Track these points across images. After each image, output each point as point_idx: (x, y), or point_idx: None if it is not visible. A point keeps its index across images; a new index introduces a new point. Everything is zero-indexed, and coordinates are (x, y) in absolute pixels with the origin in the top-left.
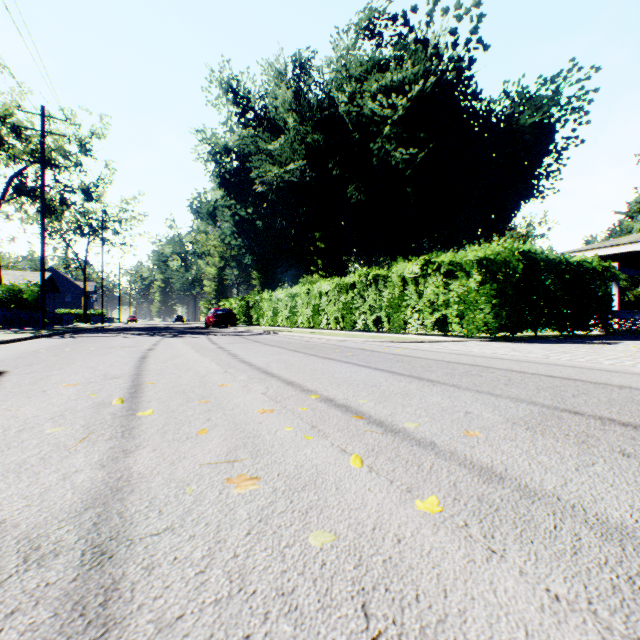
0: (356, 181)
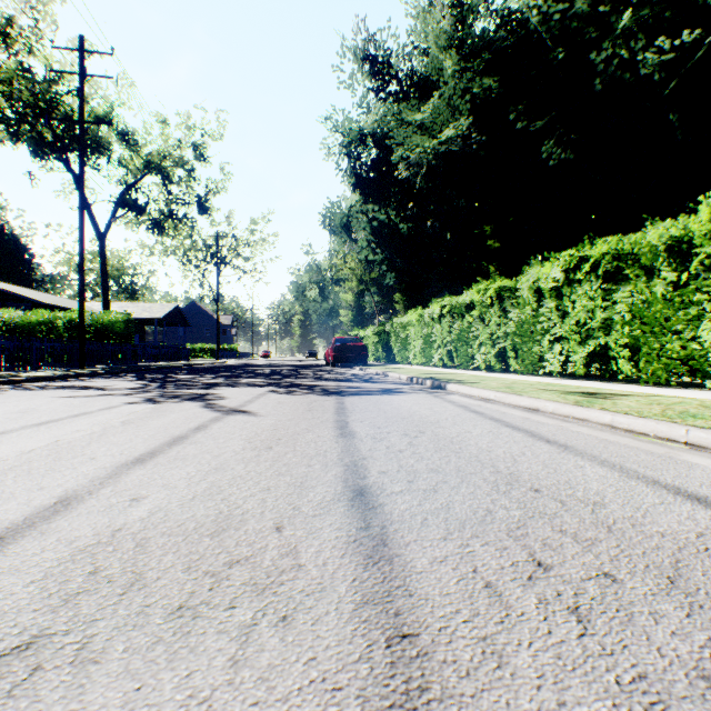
0: (559, 127)
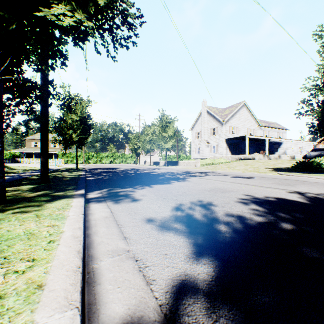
0: None
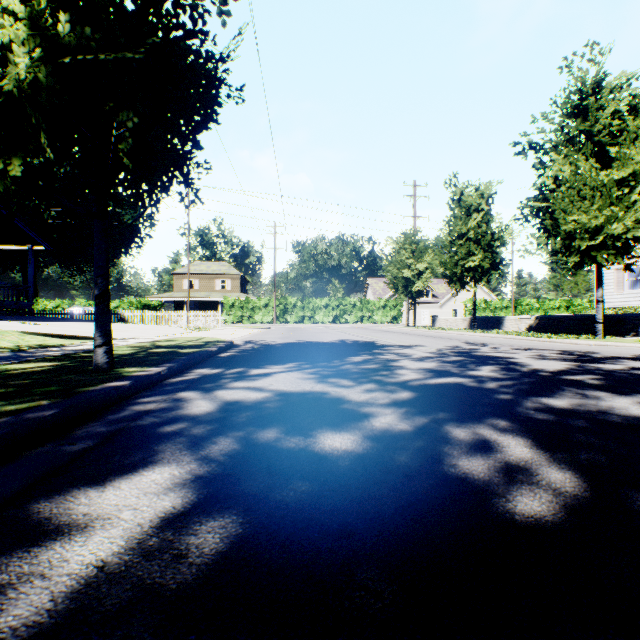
0: None
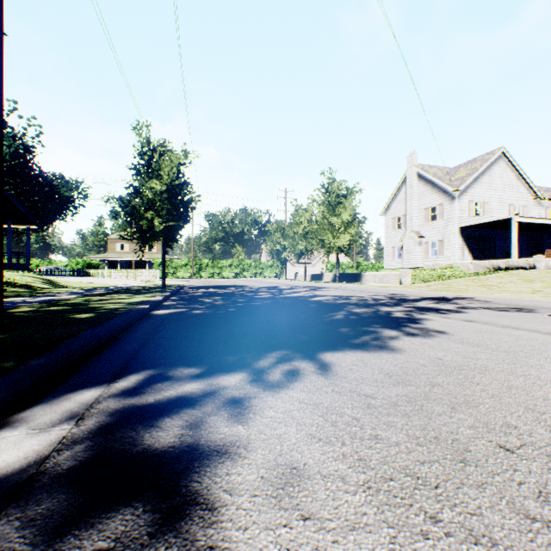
0: None
